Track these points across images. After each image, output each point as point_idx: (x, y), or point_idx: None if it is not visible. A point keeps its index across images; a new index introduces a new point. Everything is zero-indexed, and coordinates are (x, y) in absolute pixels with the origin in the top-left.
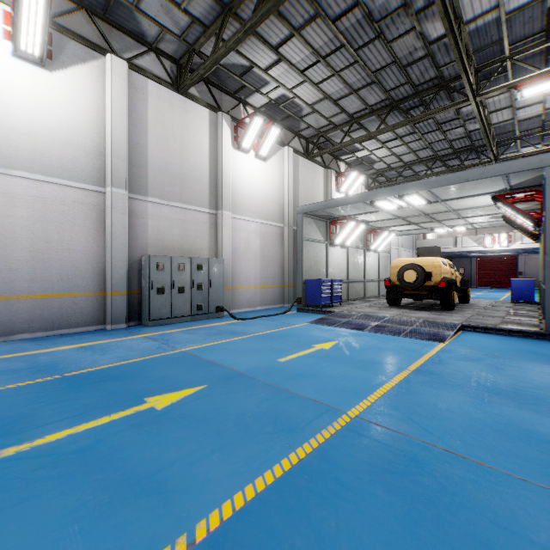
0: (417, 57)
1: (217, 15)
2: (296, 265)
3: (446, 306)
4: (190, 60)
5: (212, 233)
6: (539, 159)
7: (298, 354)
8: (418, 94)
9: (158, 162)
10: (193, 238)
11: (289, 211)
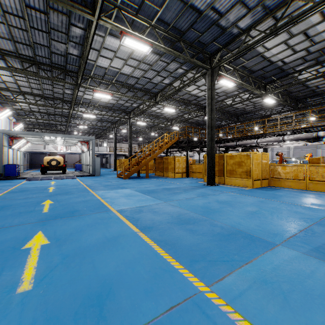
0: (59, 92)
1: None
2: None
3: (64, 172)
4: None
5: None
6: (91, 137)
7: (53, 183)
8: (54, 98)
9: None
10: None
11: None
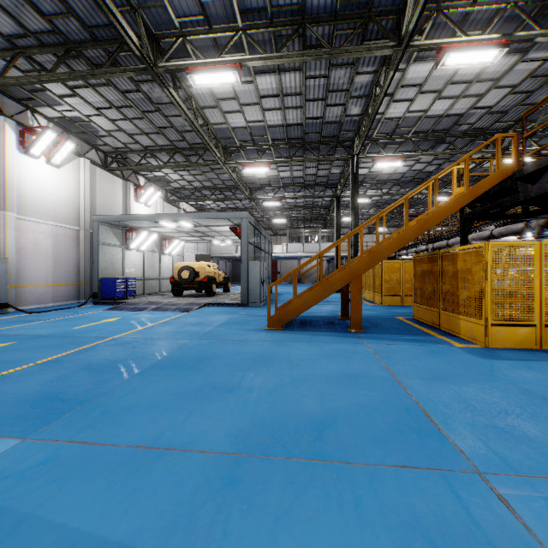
0: (187, 129)
1: (8, 47)
2: (93, 265)
3: (209, 294)
4: None
5: None
6: (239, 214)
7: (89, 325)
8: (193, 148)
9: None
10: None
11: (85, 216)
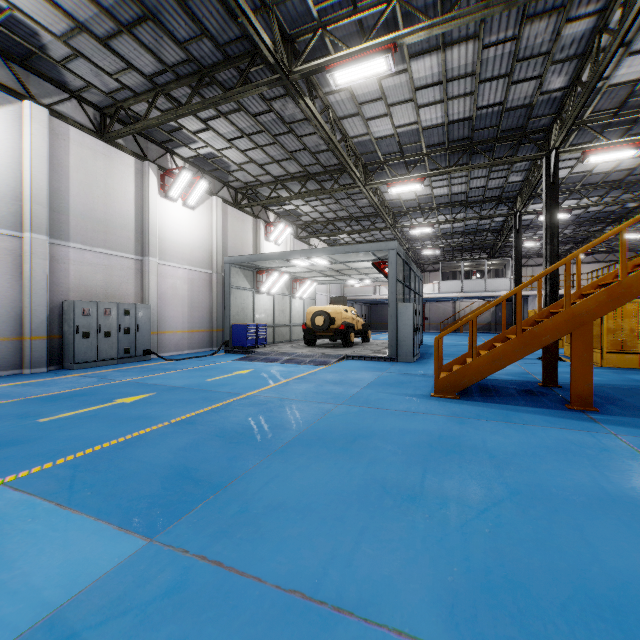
0: (322, 149)
1: (149, 88)
2: (225, 310)
3: (346, 344)
4: (117, 113)
5: (138, 279)
6: (386, 245)
7: (222, 377)
8: (327, 172)
9: (81, 208)
10: (118, 283)
11: (217, 259)
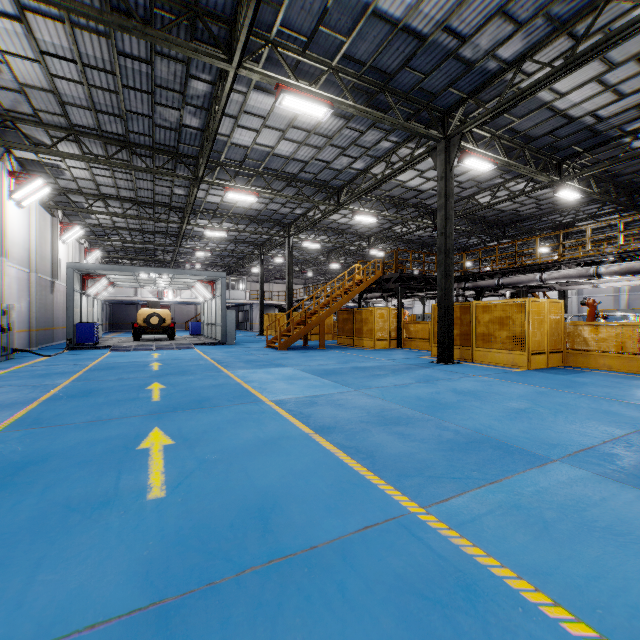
0: (164, 194)
1: (61, 126)
2: (67, 311)
3: (173, 338)
4: (2, 123)
5: None
6: (220, 274)
7: (156, 356)
8: (155, 204)
9: None
10: None
11: (37, 259)
